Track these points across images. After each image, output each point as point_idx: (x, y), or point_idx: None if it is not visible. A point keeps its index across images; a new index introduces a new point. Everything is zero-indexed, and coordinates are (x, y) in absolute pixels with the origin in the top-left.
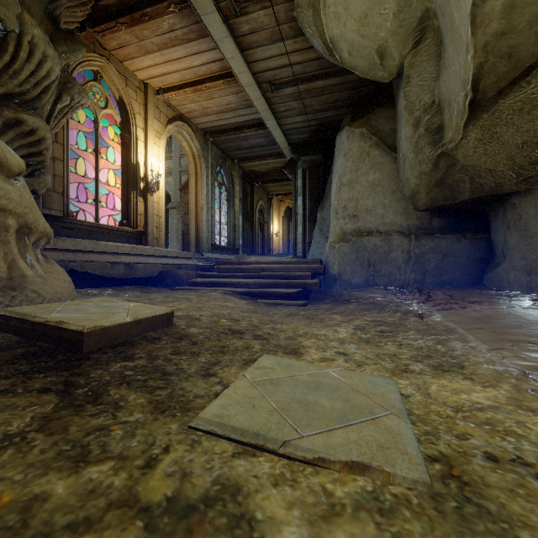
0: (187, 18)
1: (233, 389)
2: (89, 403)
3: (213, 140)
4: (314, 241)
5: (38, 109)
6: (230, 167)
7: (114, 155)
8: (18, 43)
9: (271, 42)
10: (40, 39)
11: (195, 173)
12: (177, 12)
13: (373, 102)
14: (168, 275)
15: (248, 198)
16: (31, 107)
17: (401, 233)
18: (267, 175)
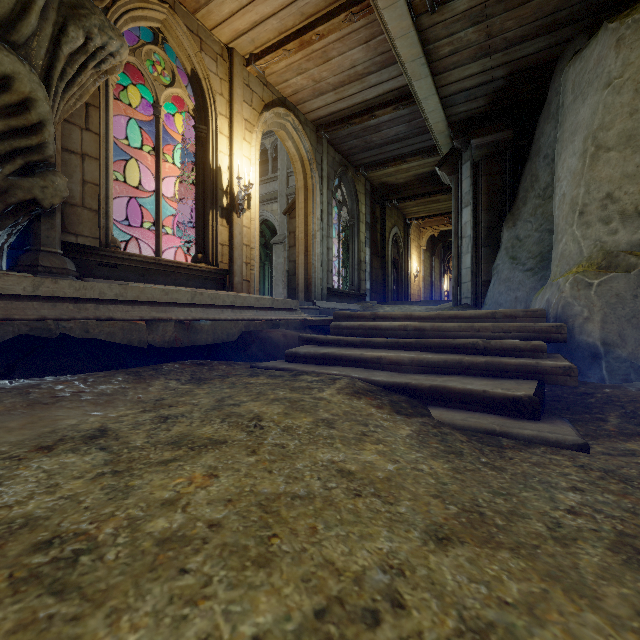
0: None
1: None
2: None
3: (329, 139)
4: (499, 278)
5: (21, 49)
6: (354, 179)
7: (191, 163)
8: None
9: None
10: None
11: (304, 186)
12: None
13: None
14: (254, 339)
15: (377, 225)
16: (4, 40)
17: None
18: (406, 188)
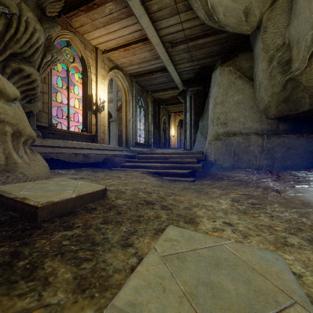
0: (120, 4)
1: (145, 266)
2: (23, 279)
3: (136, 80)
4: (197, 140)
5: (32, 62)
6: (146, 96)
7: (79, 91)
8: (18, 21)
9: (171, 15)
10: (32, 19)
11: (125, 100)
12: (114, 1)
13: (236, 51)
14: (109, 161)
15: (156, 115)
16: (28, 61)
17: (257, 134)
18: (168, 100)
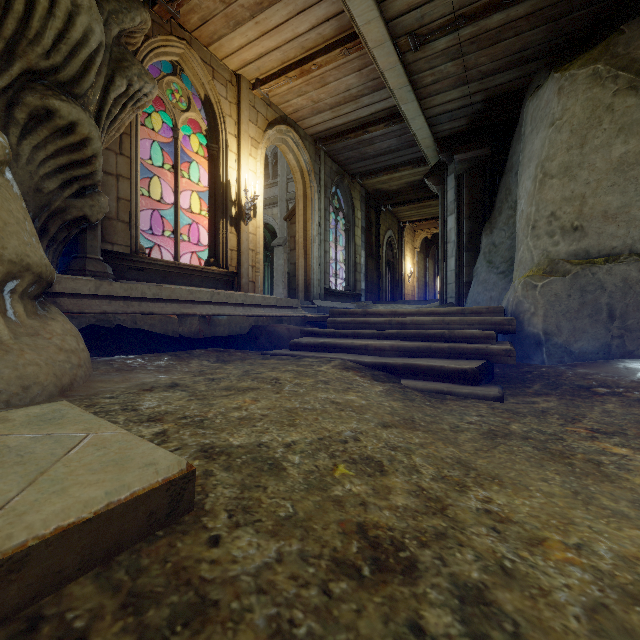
0: None
1: None
2: None
3: (326, 150)
4: (478, 280)
5: (81, 98)
6: (350, 187)
7: (202, 176)
8: None
9: None
10: None
11: (303, 195)
12: None
13: (594, 39)
14: (262, 332)
15: (372, 228)
16: (70, 93)
17: None
18: (399, 194)
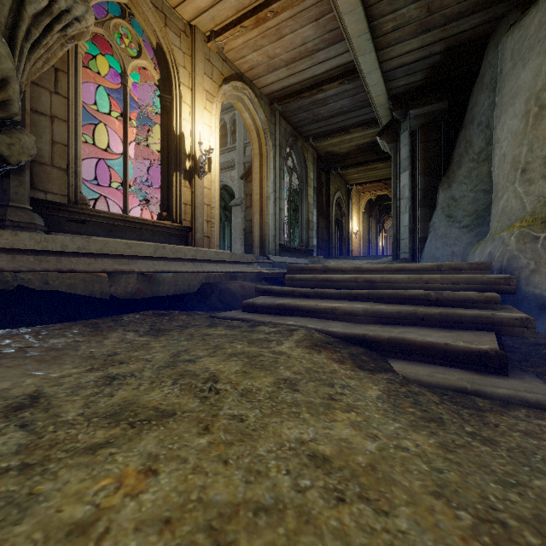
0: None
1: None
2: None
3: (281, 112)
4: (436, 235)
5: None
6: (303, 148)
7: (157, 130)
8: None
9: None
10: None
11: (259, 153)
12: None
13: None
14: (213, 290)
15: (323, 189)
16: None
17: None
18: (348, 157)
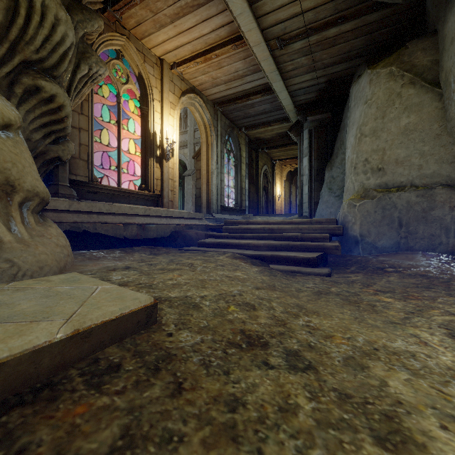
0: None
1: None
2: None
3: (222, 111)
4: (323, 201)
5: (58, 78)
6: (238, 135)
7: (136, 128)
8: (30, 5)
9: None
10: (51, 0)
11: (206, 141)
12: None
13: (394, 46)
14: (179, 235)
15: (253, 164)
16: (51, 75)
17: (448, 186)
18: (271, 141)
